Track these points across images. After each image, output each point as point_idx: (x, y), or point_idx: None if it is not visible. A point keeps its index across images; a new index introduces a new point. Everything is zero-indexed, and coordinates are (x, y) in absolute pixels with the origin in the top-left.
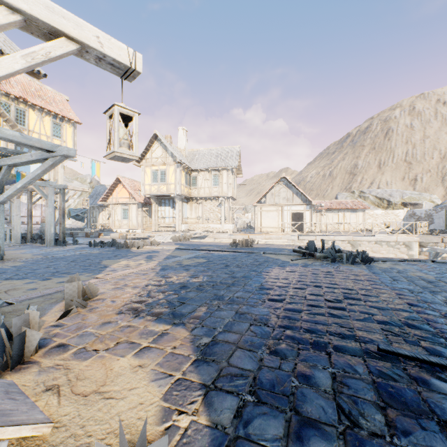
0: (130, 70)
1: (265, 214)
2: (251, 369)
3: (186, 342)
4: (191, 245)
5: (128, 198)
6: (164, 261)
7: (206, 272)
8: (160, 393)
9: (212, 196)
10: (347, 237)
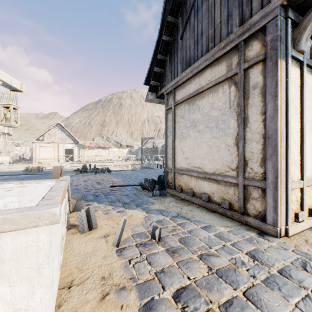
0: (19, 90)
1: (43, 149)
2: (81, 194)
3: None
4: None
5: None
6: None
7: None
8: None
9: None
10: (100, 164)
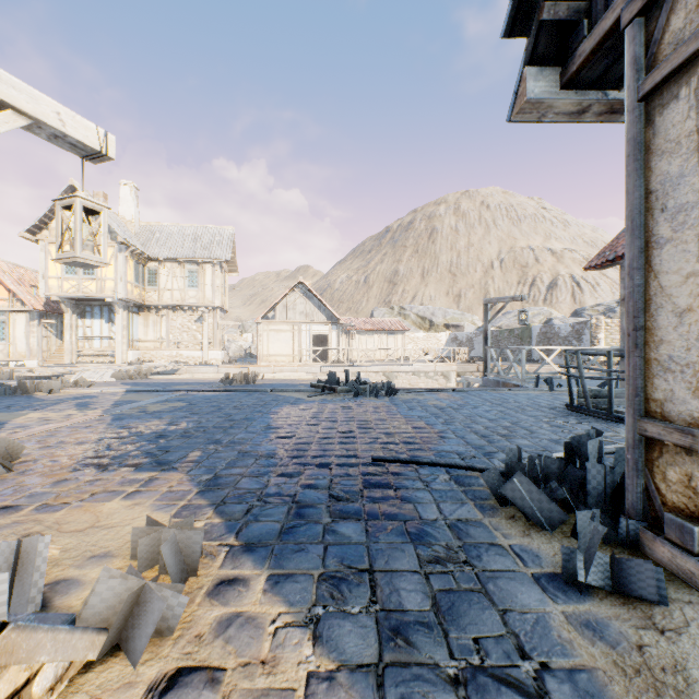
0: (99, 154)
1: (275, 336)
2: (259, 488)
3: (184, 481)
4: (153, 385)
5: (5, 299)
6: (114, 409)
7: (190, 418)
8: (168, 515)
9: (187, 305)
10: (382, 368)
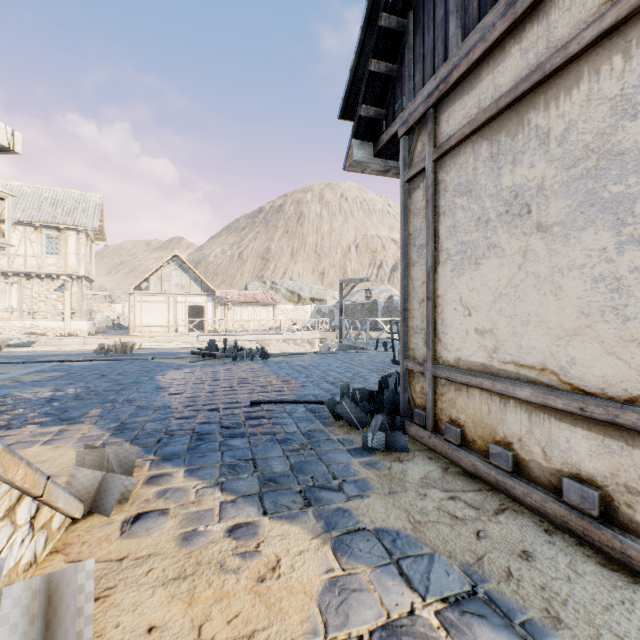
0: (6, 148)
1: (149, 307)
2: (164, 427)
3: (94, 429)
4: (13, 357)
5: None
6: None
7: (76, 384)
8: None
9: (45, 272)
10: (256, 337)
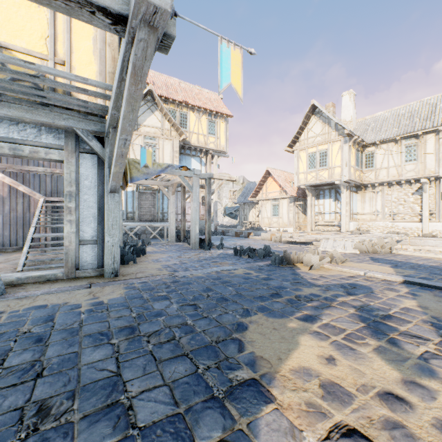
0: None
1: None
2: None
3: None
4: (420, 268)
5: (278, 192)
6: None
7: None
8: None
9: (403, 179)
10: None
